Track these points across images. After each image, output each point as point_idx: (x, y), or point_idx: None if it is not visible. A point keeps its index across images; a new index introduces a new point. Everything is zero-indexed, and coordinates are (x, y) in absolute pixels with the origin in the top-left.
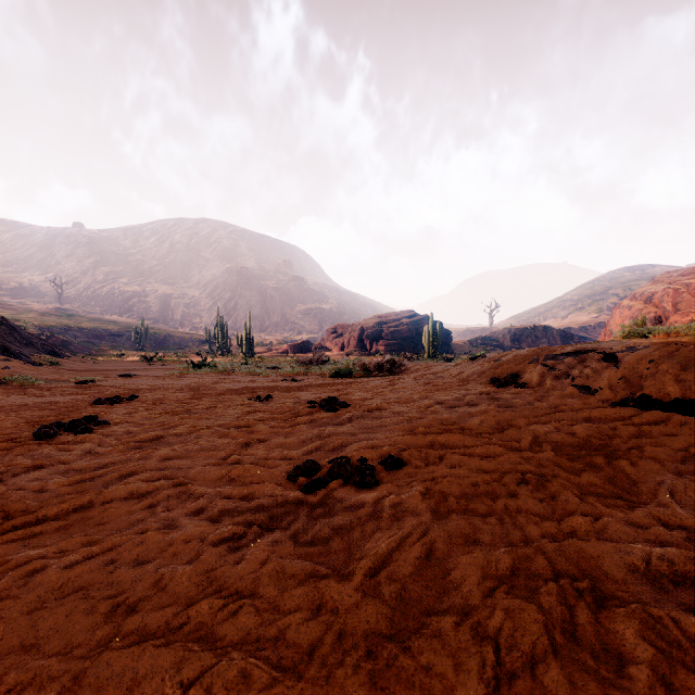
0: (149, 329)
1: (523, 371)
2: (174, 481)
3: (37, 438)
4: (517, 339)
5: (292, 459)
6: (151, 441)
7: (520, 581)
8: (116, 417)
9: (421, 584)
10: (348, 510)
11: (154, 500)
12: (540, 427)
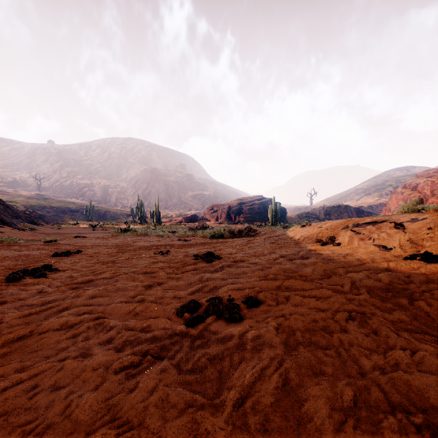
0: (95, 207)
1: (338, 235)
2: (94, 315)
3: (8, 280)
4: (328, 213)
5: (180, 298)
6: (85, 283)
7: (363, 413)
8: (64, 266)
9: (280, 415)
10: (220, 342)
11: (77, 331)
12: (355, 275)
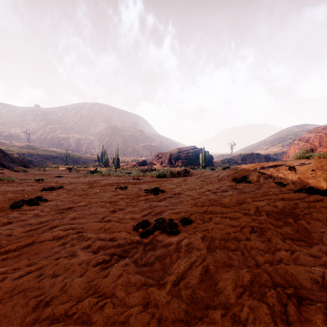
0: (70, 155)
1: (249, 175)
2: (76, 230)
3: (11, 207)
4: (244, 159)
5: (136, 219)
6: (67, 209)
7: (255, 288)
8: (51, 197)
9: (202, 290)
10: (163, 247)
11: (65, 240)
12: (259, 203)
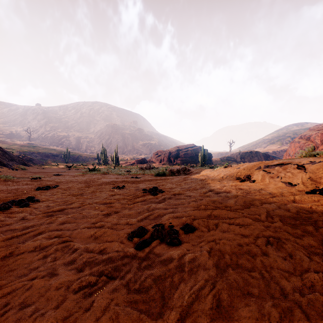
0: (70, 153)
1: (253, 174)
2: (62, 239)
3: None
4: (243, 157)
5: (131, 225)
6: (58, 211)
7: None
8: (44, 197)
9: None
10: (162, 264)
11: (47, 253)
12: (269, 206)
